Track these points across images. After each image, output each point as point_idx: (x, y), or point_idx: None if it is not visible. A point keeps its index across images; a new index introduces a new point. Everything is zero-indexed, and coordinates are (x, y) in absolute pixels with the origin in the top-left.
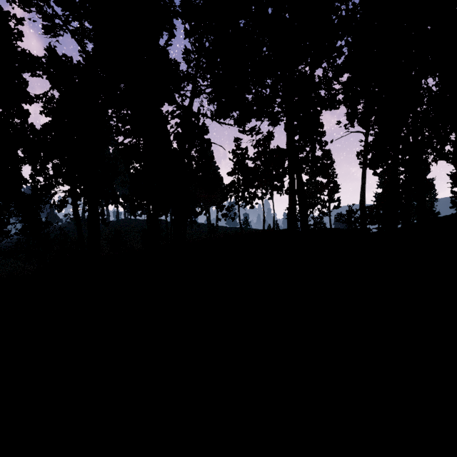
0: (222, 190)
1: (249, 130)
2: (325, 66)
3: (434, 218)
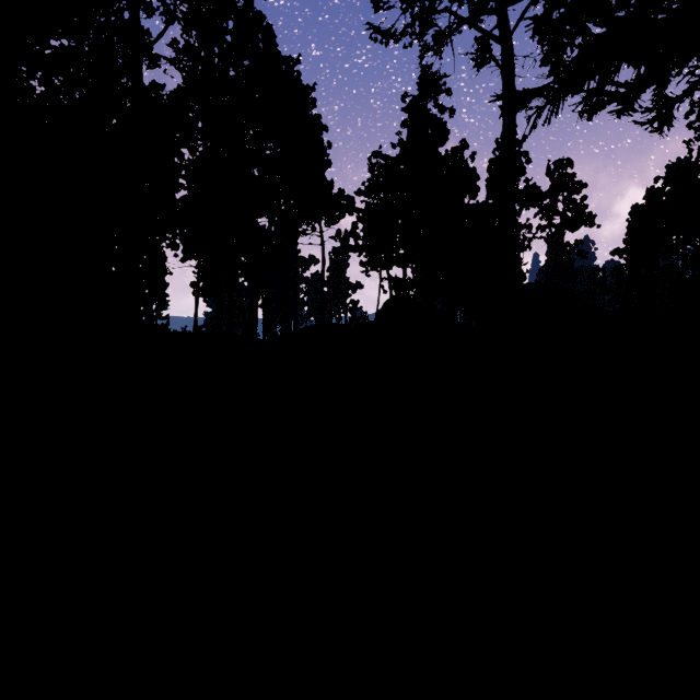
0: None
1: None
2: None
3: None
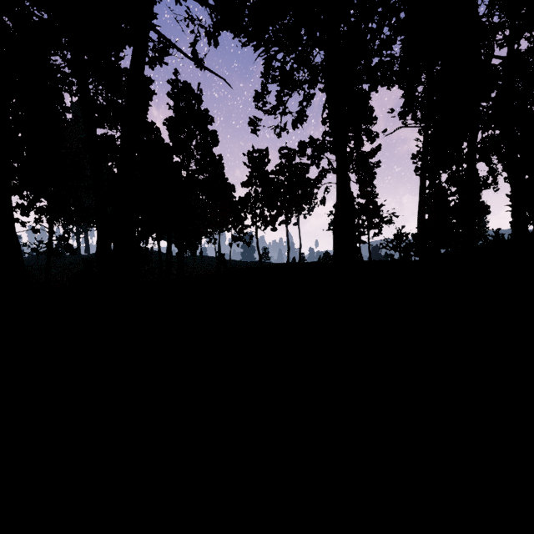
0: (234, 204)
1: (271, 108)
2: (381, 12)
3: None
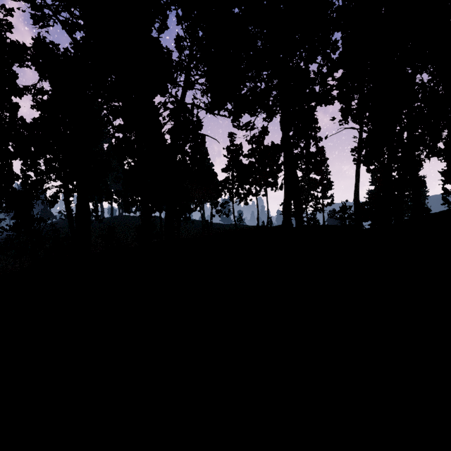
0: (216, 186)
1: (243, 125)
2: (320, 61)
3: (430, 214)
